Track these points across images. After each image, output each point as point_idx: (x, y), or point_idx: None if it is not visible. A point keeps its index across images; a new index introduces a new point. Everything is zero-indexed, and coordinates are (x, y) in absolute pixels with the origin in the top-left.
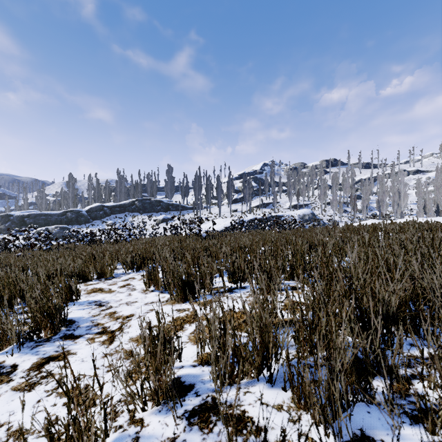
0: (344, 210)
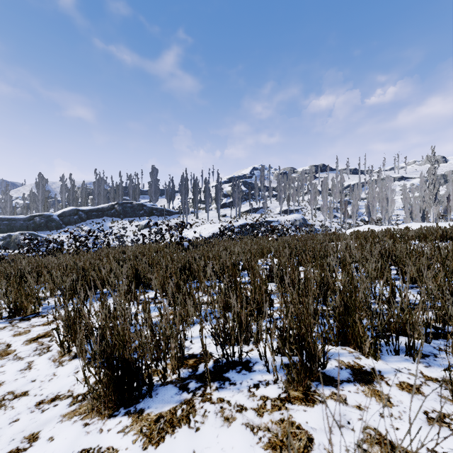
0: (334, 216)
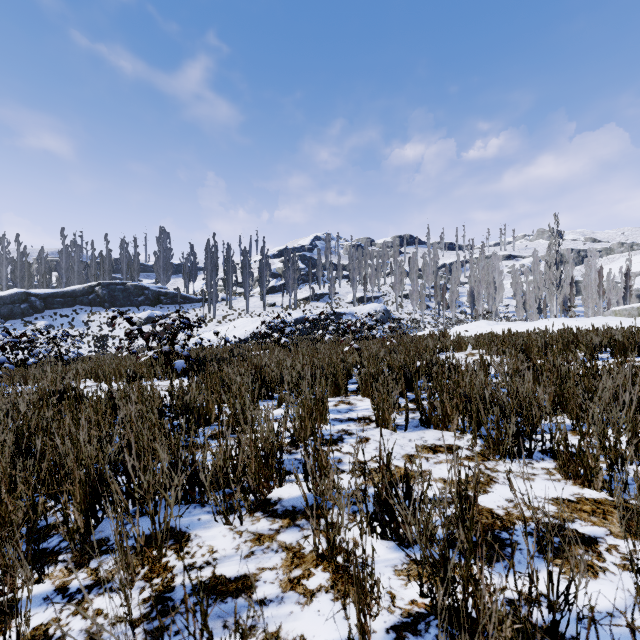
0: (427, 306)
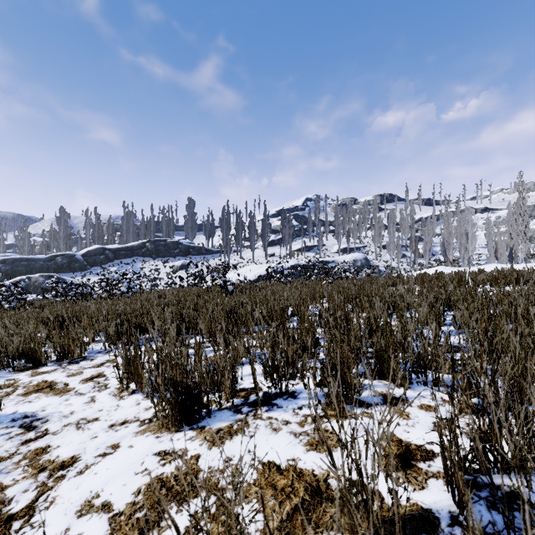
0: (403, 255)
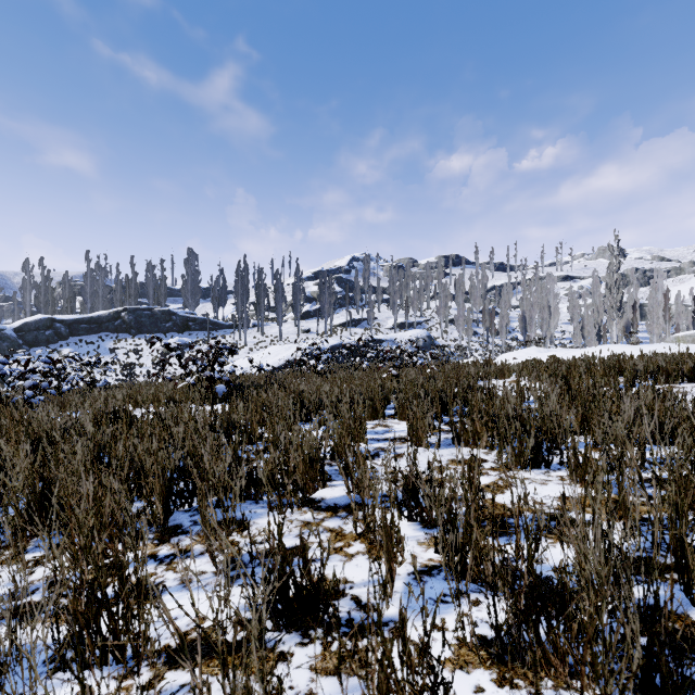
0: (474, 332)
